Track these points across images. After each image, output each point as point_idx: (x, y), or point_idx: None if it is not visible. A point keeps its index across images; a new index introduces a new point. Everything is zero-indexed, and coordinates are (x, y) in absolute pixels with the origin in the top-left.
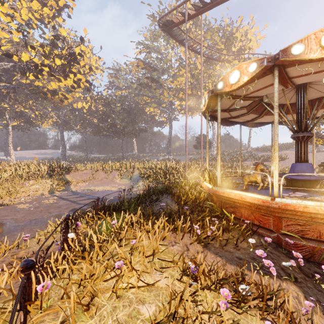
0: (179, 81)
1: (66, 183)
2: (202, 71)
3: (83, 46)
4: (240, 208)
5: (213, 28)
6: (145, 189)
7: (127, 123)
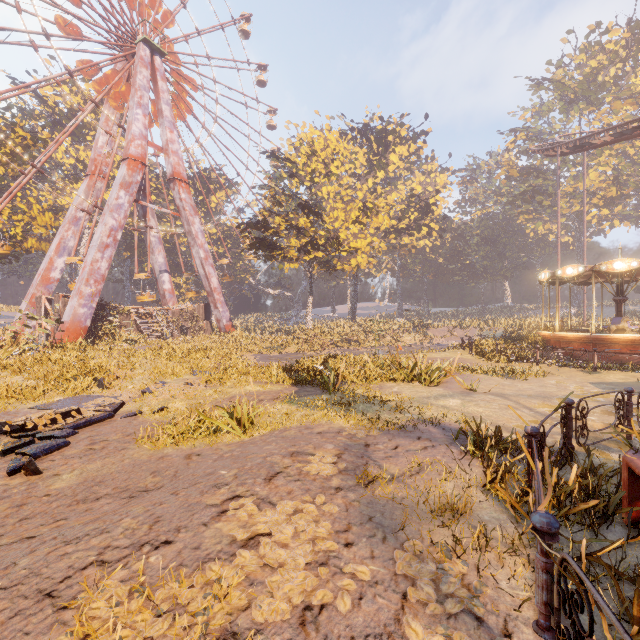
0: (589, 181)
1: (428, 337)
2: None
3: (438, 196)
4: (550, 341)
5: None
6: None
7: (491, 261)
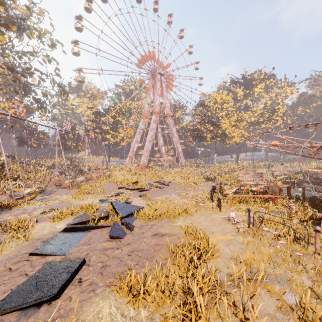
0: None
1: (271, 171)
2: None
3: (279, 105)
4: None
5: None
6: None
7: (320, 131)
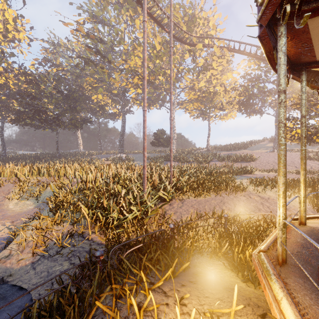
0: (134, 60)
1: None
2: (162, 52)
3: None
4: None
5: (174, 4)
6: (33, 252)
7: (64, 110)
